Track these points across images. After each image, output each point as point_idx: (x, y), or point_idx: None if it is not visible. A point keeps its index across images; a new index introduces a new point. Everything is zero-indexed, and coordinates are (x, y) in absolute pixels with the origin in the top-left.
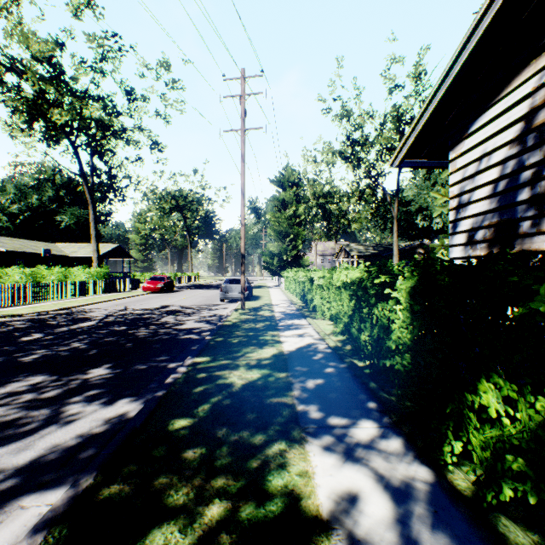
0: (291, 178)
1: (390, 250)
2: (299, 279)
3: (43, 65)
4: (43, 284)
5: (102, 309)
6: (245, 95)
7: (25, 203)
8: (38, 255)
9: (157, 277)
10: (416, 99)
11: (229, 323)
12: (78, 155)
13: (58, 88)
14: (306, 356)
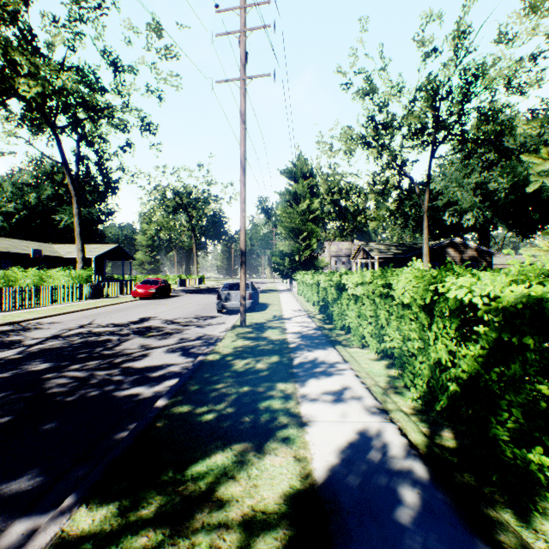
0: (304, 168)
1: (415, 250)
2: (317, 284)
3: (5, 24)
4: (17, 289)
5: (58, 324)
6: (246, 31)
7: (22, 202)
8: (28, 255)
9: (150, 280)
10: (458, 65)
11: (215, 357)
12: (58, 139)
13: (24, 52)
14: (376, 502)
